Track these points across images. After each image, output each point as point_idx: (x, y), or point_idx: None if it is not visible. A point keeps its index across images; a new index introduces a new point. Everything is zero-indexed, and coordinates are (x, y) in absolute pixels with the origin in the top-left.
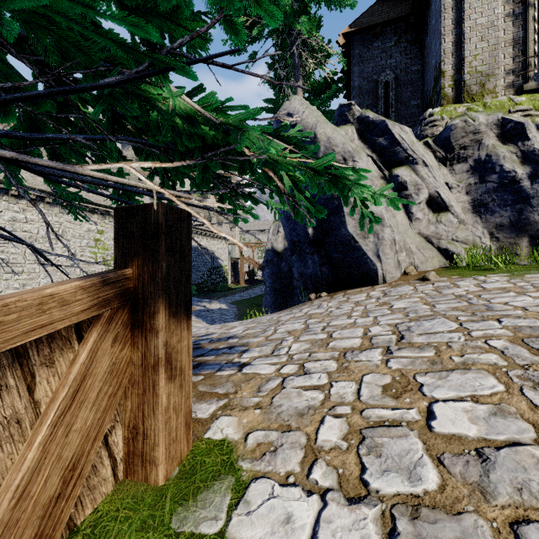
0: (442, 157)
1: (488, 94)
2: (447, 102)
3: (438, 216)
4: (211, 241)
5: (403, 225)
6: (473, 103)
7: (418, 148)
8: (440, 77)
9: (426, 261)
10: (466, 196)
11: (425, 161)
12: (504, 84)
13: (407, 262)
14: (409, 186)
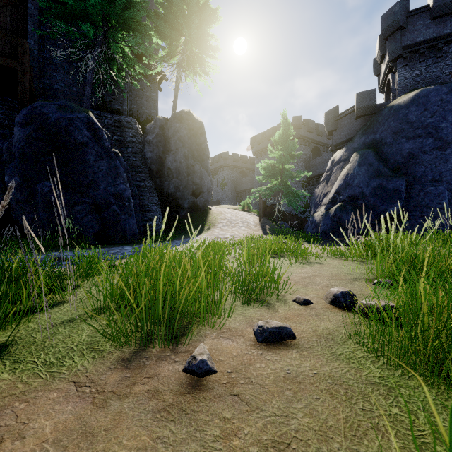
0: None
1: None
2: None
3: None
4: None
5: None
6: None
7: None
8: None
9: None
10: None
11: None
12: None
13: None
14: None
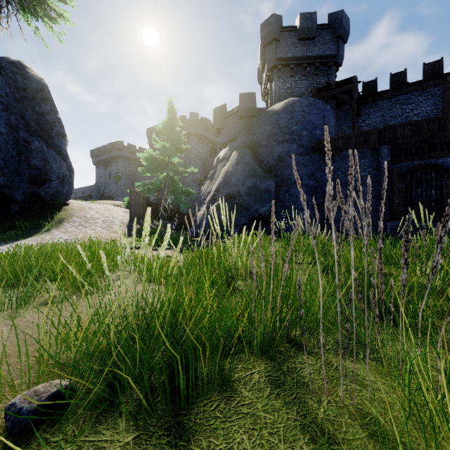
0: None
1: None
2: None
3: None
4: None
5: None
6: None
7: None
8: None
9: None
10: None
11: None
12: None
13: None
14: None
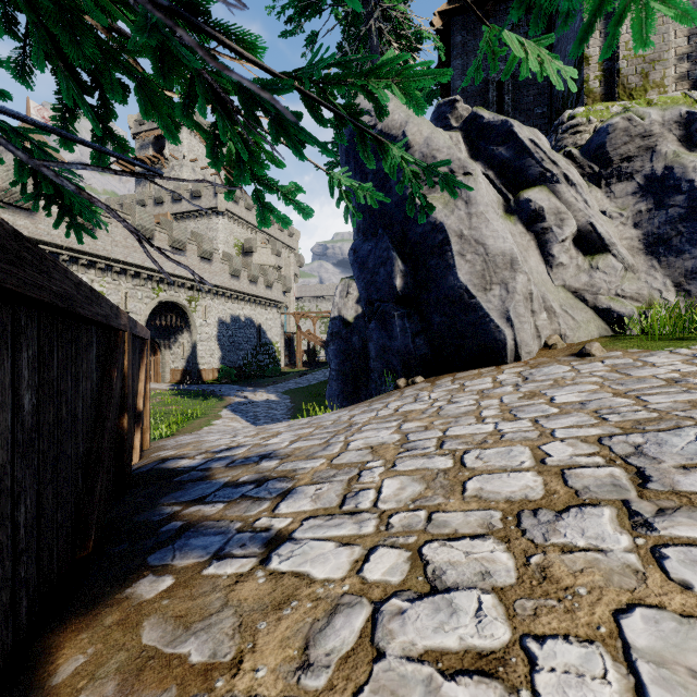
0: (593, 175)
1: (652, 89)
2: (593, 101)
3: (592, 259)
4: (258, 309)
5: (540, 273)
6: (632, 101)
7: (560, 159)
8: (582, 66)
9: (578, 327)
10: (634, 230)
11: (571, 177)
12: (676, 75)
13: (548, 329)
14: (548, 215)
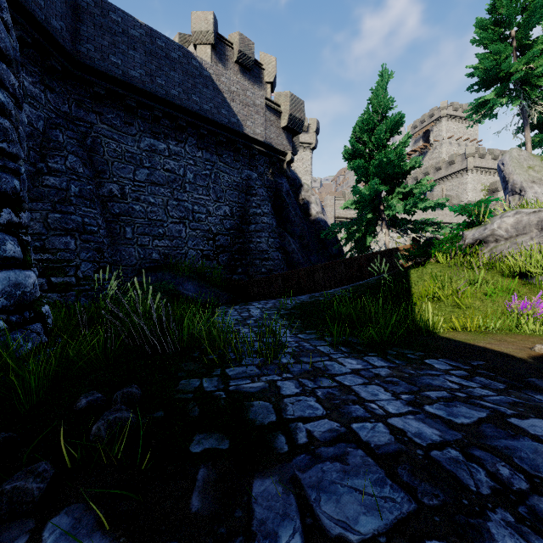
0: None
1: None
2: None
3: None
4: None
5: None
6: None
7: None
8: None
9: None
10: None
11: None
12: None
13: None
14: None
